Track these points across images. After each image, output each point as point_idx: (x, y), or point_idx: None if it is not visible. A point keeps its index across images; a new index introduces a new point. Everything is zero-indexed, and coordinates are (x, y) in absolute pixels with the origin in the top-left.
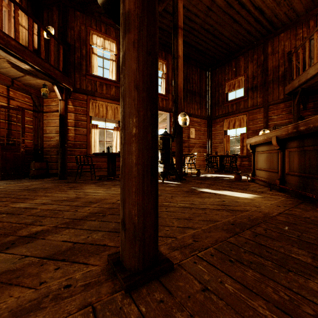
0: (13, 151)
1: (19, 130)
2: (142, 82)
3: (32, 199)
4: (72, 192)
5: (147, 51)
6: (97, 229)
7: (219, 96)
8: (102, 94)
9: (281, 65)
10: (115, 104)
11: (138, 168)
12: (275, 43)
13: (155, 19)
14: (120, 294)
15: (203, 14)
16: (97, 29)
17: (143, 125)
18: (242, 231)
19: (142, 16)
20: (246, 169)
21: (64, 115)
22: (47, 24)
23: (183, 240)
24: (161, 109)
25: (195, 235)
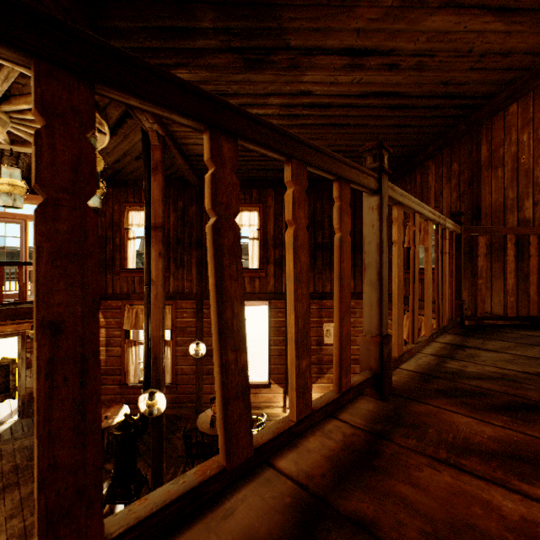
0: None
1: None
2: None
3: None
4: None
5: None
6: None
7: None
8: (140, 295)
9: (512, 206)
10: None
11: None
12: (495, 133)
13: None
14: None
15: None
16: (136, 200)
17: None
18: None
19: None
20: None
21: None
22: None
23: None
24: (247, 297)
25: None
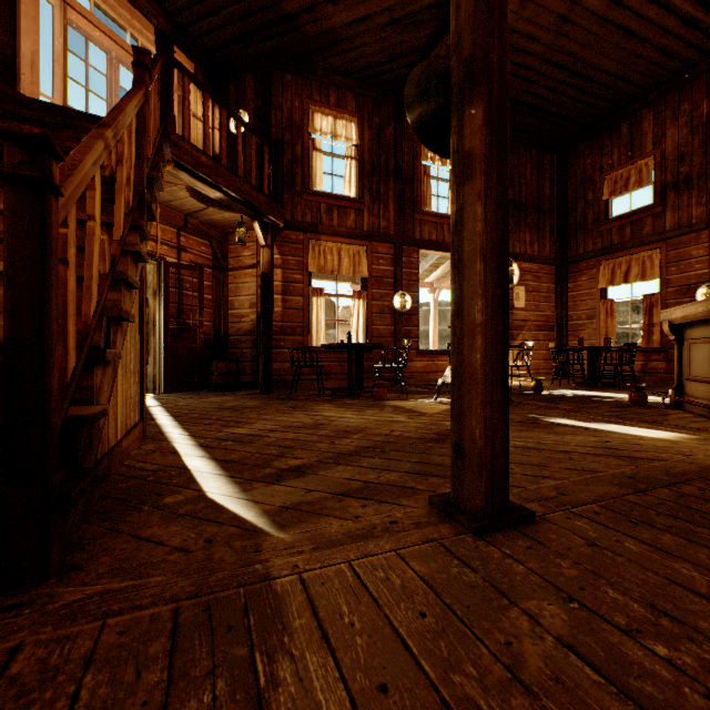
0: (187, 342)
1: (193, 304)
2: (491, 248)
3: (248, 423)
4: (301, 414)
5: (497, 203)
6: (386, 469)
7: (586, 209)
8: (330, 228)
9: None
10: (355, 244)
11: (485, 370)
12: None
13: (507, 153)
14: (468, 537)
15: (550, 33)
16: (322, 101)
17: (492, 309)
18: (652, 488)
19: (491, 155)
20: (660, 381)
21: (269, 274)
22: (235, 107)
23: (540, 492)
24: (448, 248)
25: (558, 487)
